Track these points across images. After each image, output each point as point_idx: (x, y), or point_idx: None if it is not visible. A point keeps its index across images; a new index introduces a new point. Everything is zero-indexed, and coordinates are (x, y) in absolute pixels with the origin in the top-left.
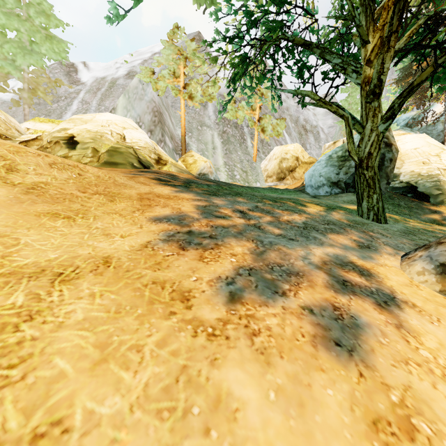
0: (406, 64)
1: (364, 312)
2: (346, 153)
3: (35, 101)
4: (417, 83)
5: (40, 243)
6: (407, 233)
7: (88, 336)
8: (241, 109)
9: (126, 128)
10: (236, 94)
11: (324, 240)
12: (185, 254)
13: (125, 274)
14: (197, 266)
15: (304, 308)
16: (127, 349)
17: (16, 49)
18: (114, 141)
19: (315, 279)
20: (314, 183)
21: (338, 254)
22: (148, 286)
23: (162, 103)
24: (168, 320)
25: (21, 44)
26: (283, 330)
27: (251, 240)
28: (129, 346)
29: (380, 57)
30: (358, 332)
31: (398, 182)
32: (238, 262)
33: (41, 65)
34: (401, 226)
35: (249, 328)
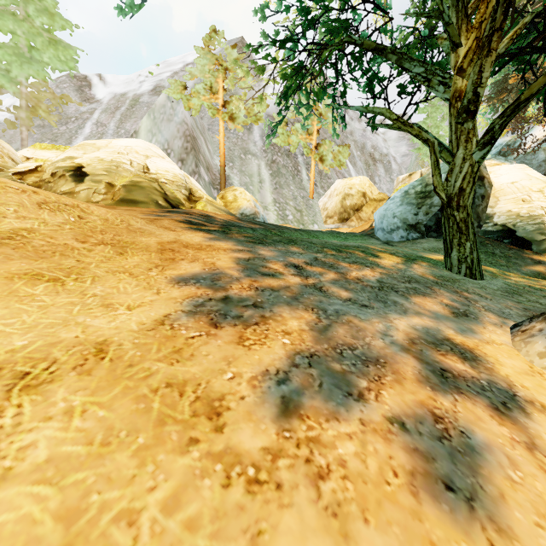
0: (498, 78)
1: (478, 423)
2: (427, 188)
3: (38, 123)
4: (524, 97)
5: (4, 322)
6: (510, 292)
7: (48, 497)
8: (294, 133)
9: (150, 156)
10: (288, 114)
11: (407, 306)
12: (218, 334)
13: (125, 372)
14: (234, 354)
15: (392, 420)
16: (111, 520)
17: (11, 57)
18: (134, 172)
19: (402, 368)
20: (386, 226)
21: (428, 326)
22: (158, 391)
23: (196, 125)
24: (185, 456)
25: (18, 51)
26: (365, 465)
27: (311, 309)
28: (117, 514)
29: (478, 63)
30: (475, 460)
31: (492, 224)
32: (293, 344)
33: (43, 76)
34: (501, 282)
35: (313, 464)
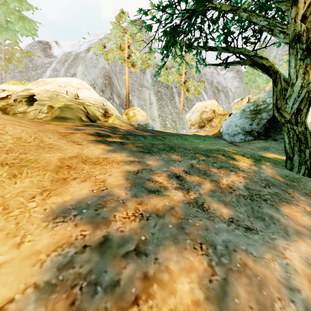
0: None
1: None
2: (257, 108)
3: (19, 69)
4: None
5: None
6: None
7: None
8: (171, 74)
9: (80, 88)
10: (167, 63)
11: (284, 222)
12: None
13: None
14: None
15: None
16: None
17: None
18: (68, 98)
19: None
20: (231, 132)
21: None
22: None
23: (112, 70)
24: None
25: None
26: None
27: (199, 246)
28: None
29: None
30: None
31: None
32: None
33: (15, 39)
34: None
35: None
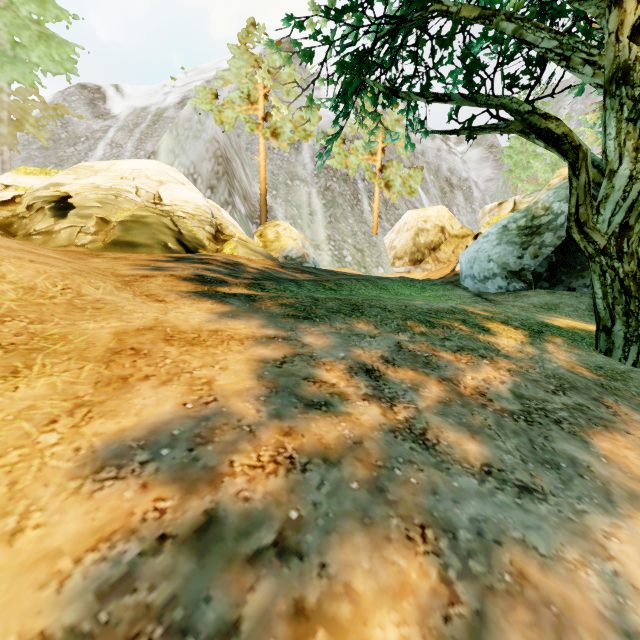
0: None
1: None
2: (534, 222)
3: (40, 144)
4: None
5: None
6: None
7: None
8: (354, 152)
9: (165, 182)
10: (346, 129)
11: (601, 473)
12: None
13: None
14: None
15: None
16: None
17: None
18: (141, 203)
19: None
20: (478, 272)
21: None
22: None
23: (231, 144)
24: None
25: None
26: None
27: (420, 533)
28: None
29: None
30: None
31: None
32: None
33: (31, 81)
34: None
35: None
